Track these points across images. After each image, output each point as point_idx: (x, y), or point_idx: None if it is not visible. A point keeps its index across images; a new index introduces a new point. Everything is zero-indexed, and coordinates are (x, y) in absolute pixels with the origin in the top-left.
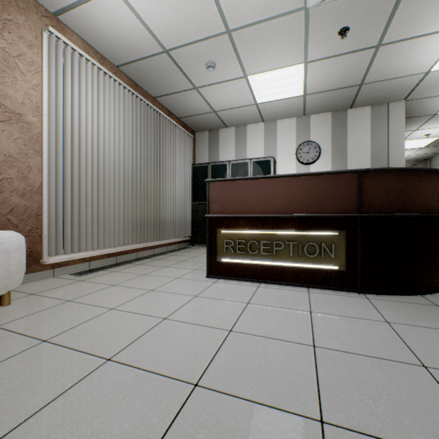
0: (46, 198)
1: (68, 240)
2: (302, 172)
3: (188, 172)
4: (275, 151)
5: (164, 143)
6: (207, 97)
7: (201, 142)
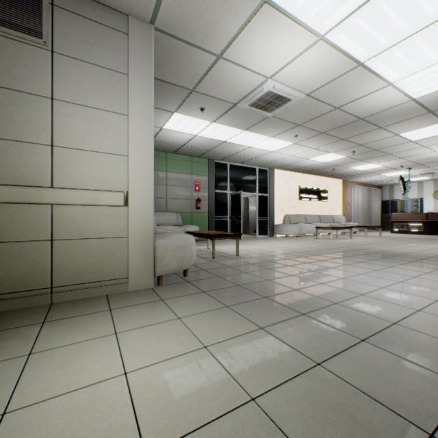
0: (351, 217)
1: None
2: (436, 202)
3: (379, 203)
4: (422, 194)
5: (371, 197)
6: (389, 182)
7: (384, 190)
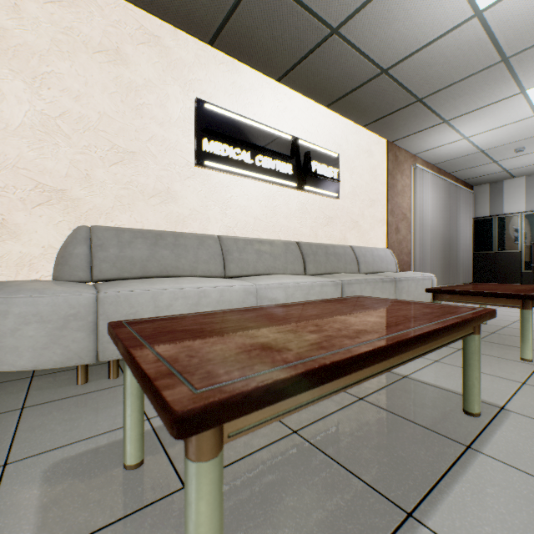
0: (412, 256)
1: None
2: None
3: (470, 225)
4: None
5: (456, 206)
6: (503, 164)
7: (479, 194)
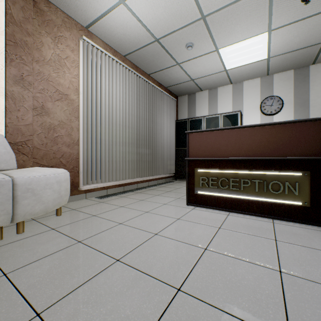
0: (81, 147)
1: (94, 175)
2: (265, 122)
3: (173, 126)
4: (241, 106)
5: (155, 106)
6: (186, 69)
7: (182, 103)
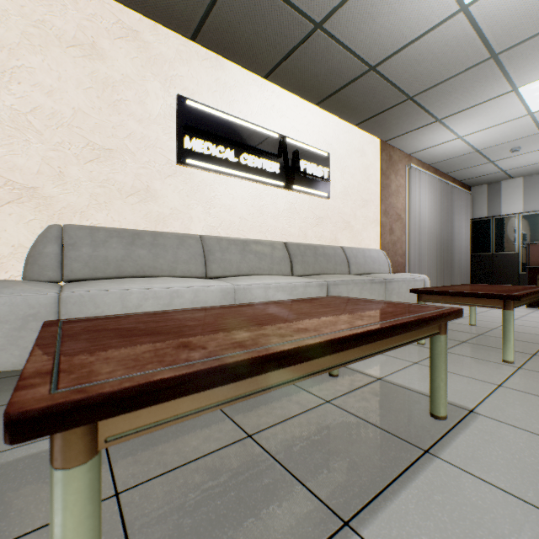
0: (407, 257)
1: None
2: None
3: (468, 227)
4: None
5: (453, 207)
6: (500, 164)
7: (477, 195)
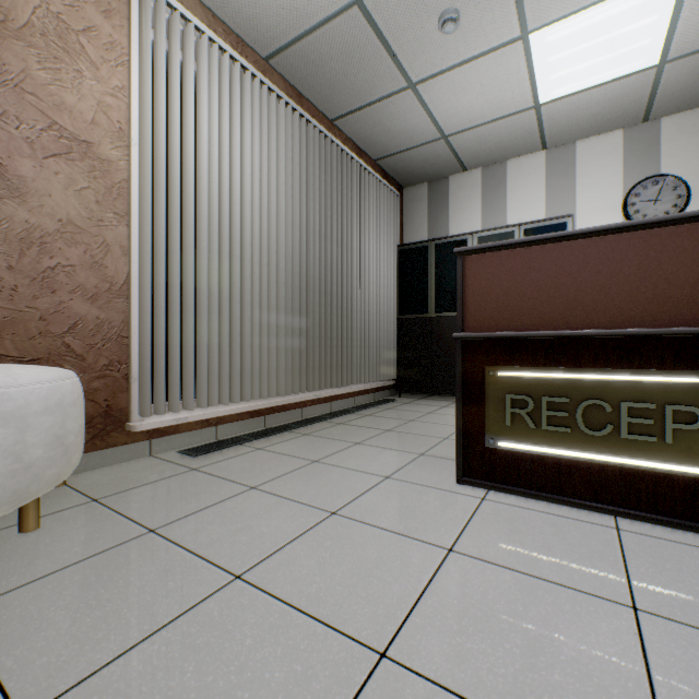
0: (136, 305)
1: (176, 385)
2: None
3: (392, 260)
4: (571, 206)
5: (349, 204)
6: (433, 103)
7: (413, 205)
